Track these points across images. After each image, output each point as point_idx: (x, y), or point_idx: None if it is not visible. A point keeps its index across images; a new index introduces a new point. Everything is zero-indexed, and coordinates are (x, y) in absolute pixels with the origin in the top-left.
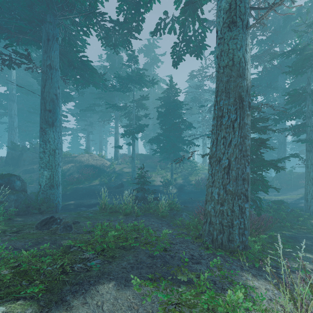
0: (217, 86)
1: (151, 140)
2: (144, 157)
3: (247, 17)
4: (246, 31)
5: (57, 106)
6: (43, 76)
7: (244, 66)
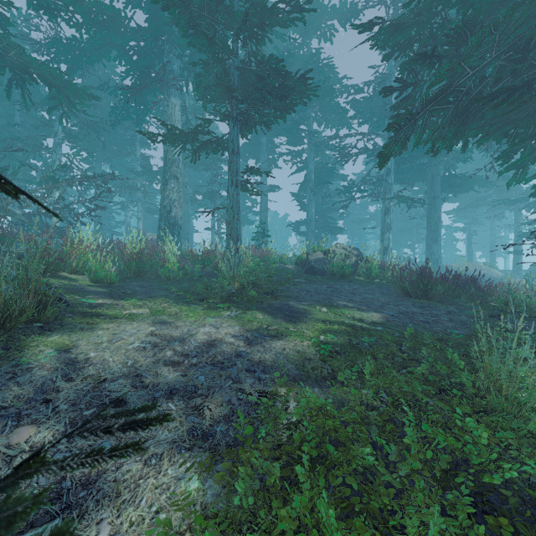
0: None
1: None
2: None
3: None
4: None
5: (439, 226)
6: (429, 206)
7: None
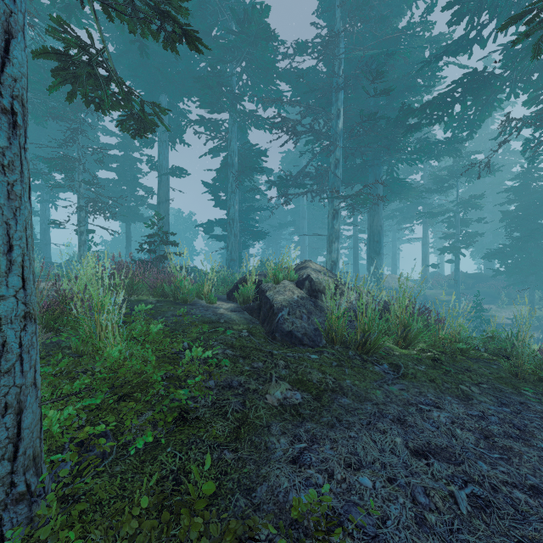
0: None
1: (488, 255)
2: (472, 278)
3: None
4: None
5: (381, 236)
6: (372, 212)
7: None
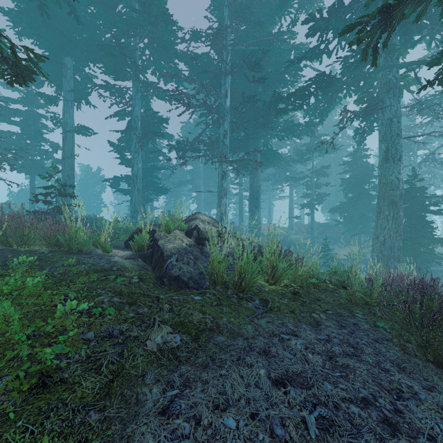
0: (378, 193)
1: (333, 210)
2: (322, 226)
3: (398, 154)
4: (398, 162)
5: (260, 194)
6: (252, 175)
7: (395, 183)
